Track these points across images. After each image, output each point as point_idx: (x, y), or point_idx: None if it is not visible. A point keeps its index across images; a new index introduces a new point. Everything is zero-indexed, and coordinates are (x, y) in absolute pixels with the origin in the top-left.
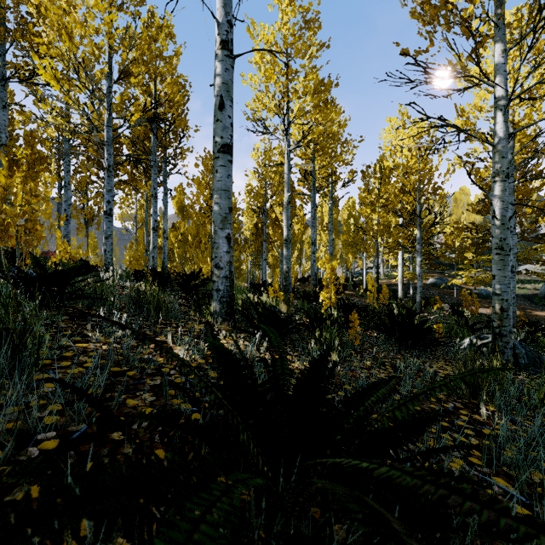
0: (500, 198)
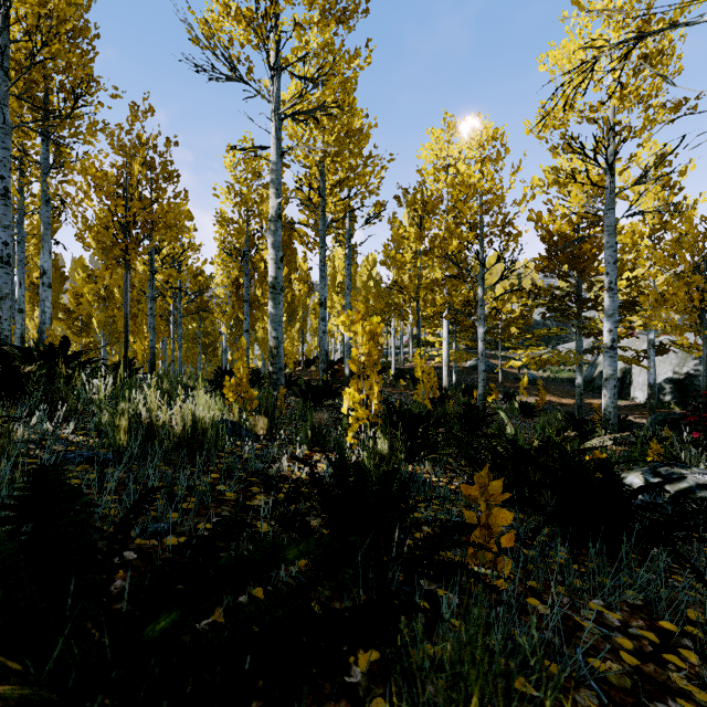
0: None
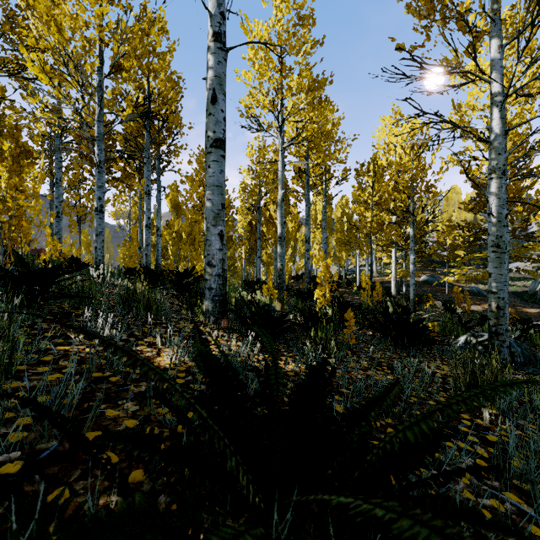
0: (496, 195)
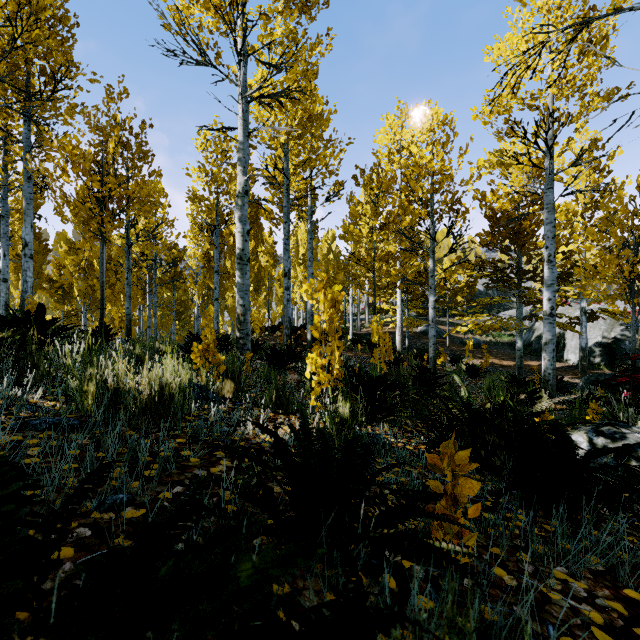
0: None
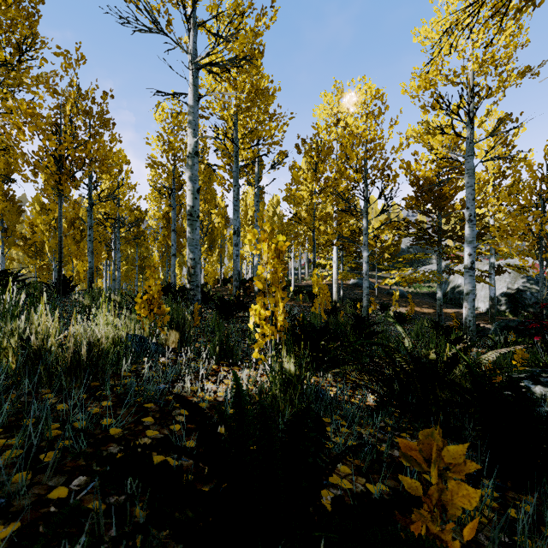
0: None
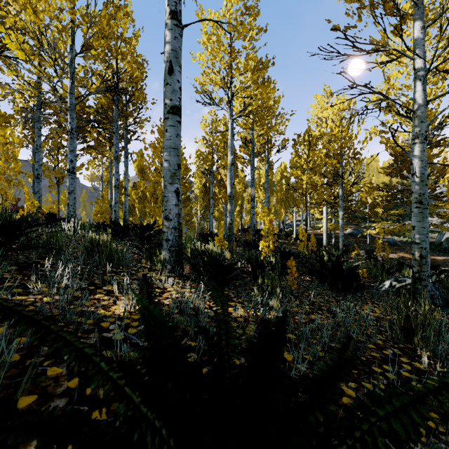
0: (419, 158)
